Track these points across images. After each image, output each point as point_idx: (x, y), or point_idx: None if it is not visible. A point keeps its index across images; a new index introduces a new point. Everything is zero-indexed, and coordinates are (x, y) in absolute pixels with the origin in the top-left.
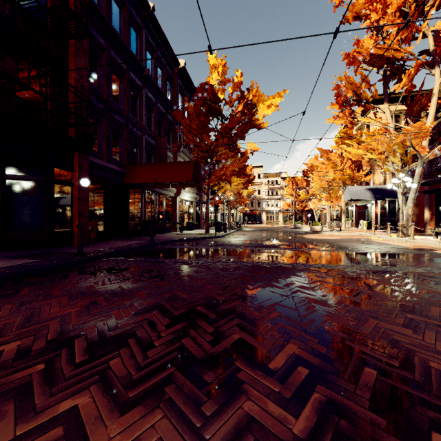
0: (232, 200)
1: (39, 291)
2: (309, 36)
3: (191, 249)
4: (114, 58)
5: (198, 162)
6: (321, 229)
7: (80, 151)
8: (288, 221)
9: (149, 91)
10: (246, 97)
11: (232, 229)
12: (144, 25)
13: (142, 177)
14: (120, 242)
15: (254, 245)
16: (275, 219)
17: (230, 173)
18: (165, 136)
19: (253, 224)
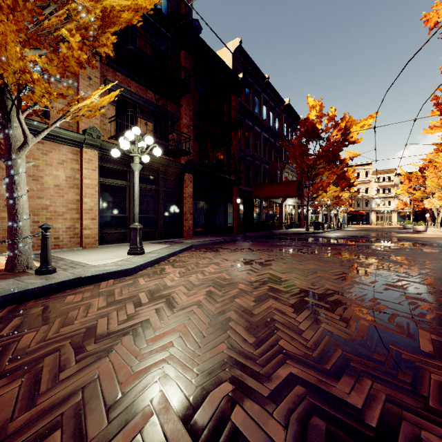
0: (331, 203)
1: (247, 244)
2: (359, 131)
3: (296, 237)
4: (247, 123)
5: (300, 181)
6: (424, 229)
7: (236, 185)
8: (404, 222)
9: (265, 133)
10: (340, 124)
11: (330, 228)
12: (262, 90)
13: (263, 193)
14: (253, 233)
15: (341, 238)
16: (388, 219)
17: (326, 184)
18: (276, 161)
19: (360, 224)
